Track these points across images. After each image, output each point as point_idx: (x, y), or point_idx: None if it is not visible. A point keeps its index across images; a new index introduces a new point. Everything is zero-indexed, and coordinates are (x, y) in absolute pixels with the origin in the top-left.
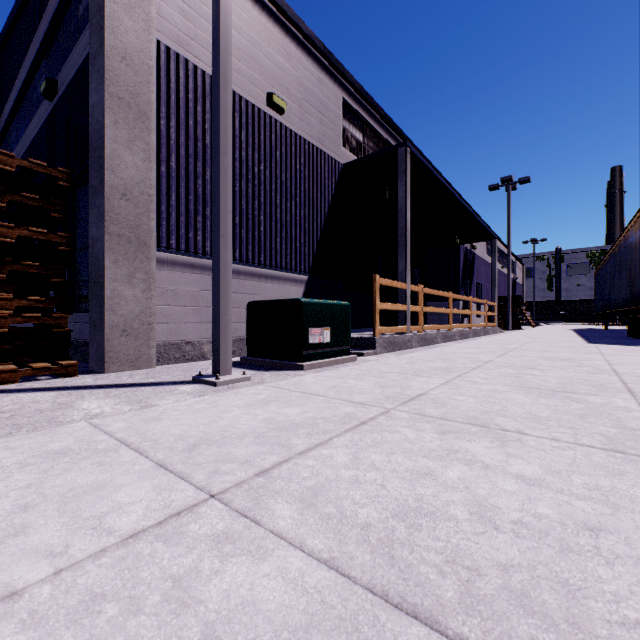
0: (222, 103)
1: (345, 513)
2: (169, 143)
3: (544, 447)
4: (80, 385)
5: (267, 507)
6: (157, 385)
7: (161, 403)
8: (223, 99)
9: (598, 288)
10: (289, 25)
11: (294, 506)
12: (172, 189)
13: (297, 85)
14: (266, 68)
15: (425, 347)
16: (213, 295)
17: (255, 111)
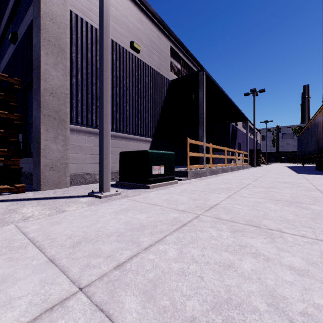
0: (104, 42)
1: (176, 306)
2: (77, 66)
3: (299, 242)
4: (25, 198)
5: (119, 300)
6: (68, 198)
7: (68, 209)
8: (105, 40)
9: (299, 145)
10: (142, 6)
11: (139, 299)
12: (79, 91)
13: (146, 38)
14: (130, 28)
15: (213, 175)
16: (99, 148)
17: (124, 51)
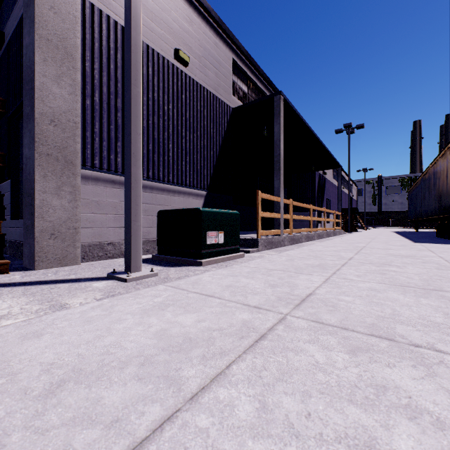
0: (133, 41)
1: None
2: (93, 82)
3: None
4: (5, 282)
5: None
6: (75, 282)
7: (70, 301)
8: (134, 38)
9: (411, 202)
10: None
11: None
12: (96, 119)
13: (198, 45)
14: (174, 30)
15: (294, 245)
16: (125, 204)
17: (165, 62)
